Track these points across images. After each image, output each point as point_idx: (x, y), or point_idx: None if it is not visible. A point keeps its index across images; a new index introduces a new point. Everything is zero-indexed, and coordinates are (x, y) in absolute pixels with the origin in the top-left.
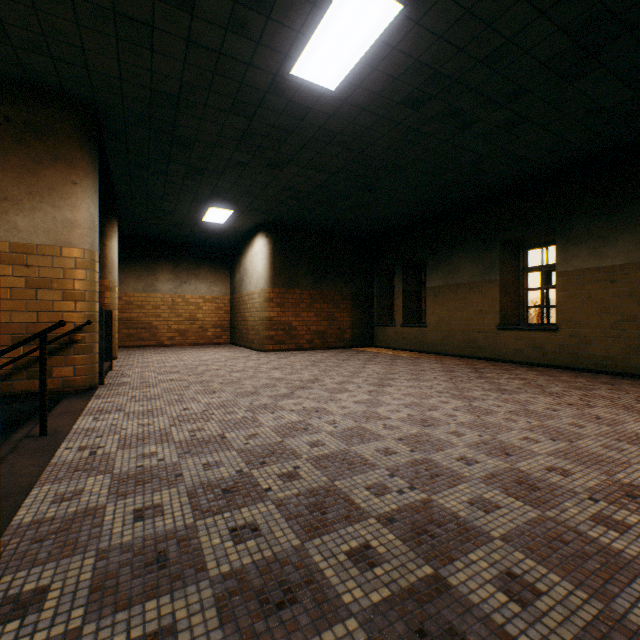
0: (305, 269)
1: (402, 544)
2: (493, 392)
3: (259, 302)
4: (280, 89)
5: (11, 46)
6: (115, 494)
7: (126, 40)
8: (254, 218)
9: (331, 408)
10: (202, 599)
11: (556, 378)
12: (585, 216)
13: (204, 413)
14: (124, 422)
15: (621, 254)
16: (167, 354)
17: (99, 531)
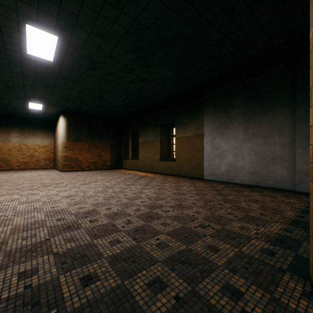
0: (86, 133)
1: None
2: (126, 185)
3: (61, 148)
4: (27, 58)
5: None
6: None
7: None
8: (56, 108)
9: (42, 193)
10: None
11: (165, 179)
12: (182, 116)
13: None
14: None
15: (191, 131)
16: (8, 173)
17: None
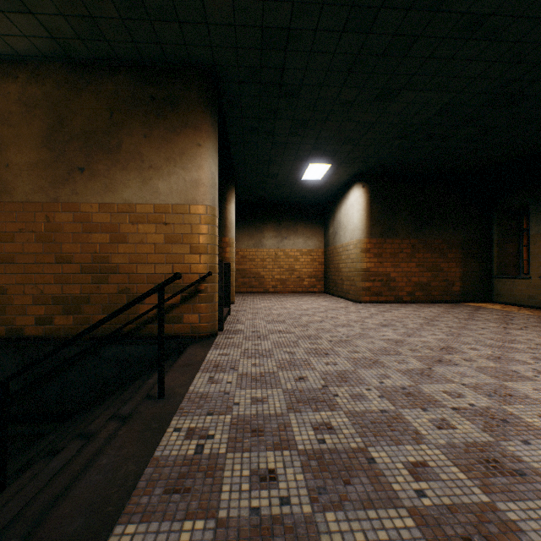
0: (404, 217)
1: None
2: None
3: (354, 253)
4: None
5: (149, 21)
6: None
7: None
8: (350, 169)
9: (527, 417)
10: None
11: None
12: None
13: (324, 391)
14: (236, 390)
15: None
16: (272, 301)
17: None
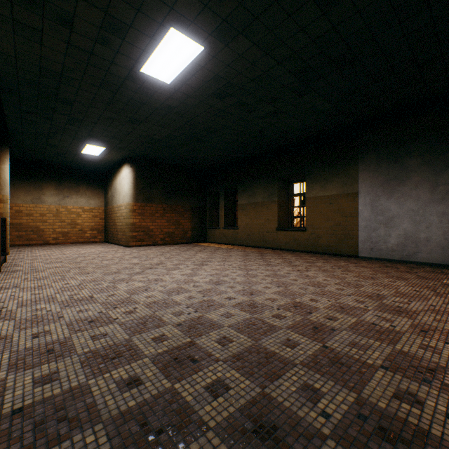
0: (159, 190)
1: (181, 333)
2: (263, 266)
3: (125, 212)
4: (134, 78)
5: None
6: (19, 328)
7: (21, 36)
8: (121, 153)
9: (166, 278)
10: (73, 361)
11: (301, 257)
12: (318, 167)
13: (80, 285)
14: (20, 293)
15: (334, 189)
16: (52, 250)
17: (10, 344)
